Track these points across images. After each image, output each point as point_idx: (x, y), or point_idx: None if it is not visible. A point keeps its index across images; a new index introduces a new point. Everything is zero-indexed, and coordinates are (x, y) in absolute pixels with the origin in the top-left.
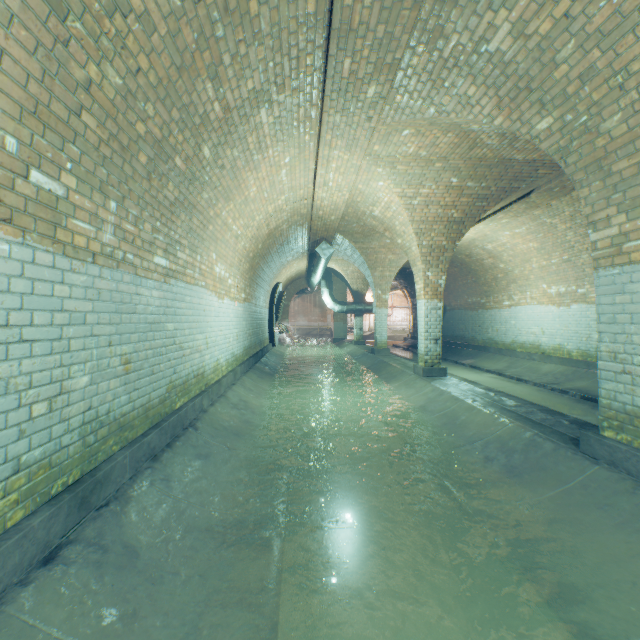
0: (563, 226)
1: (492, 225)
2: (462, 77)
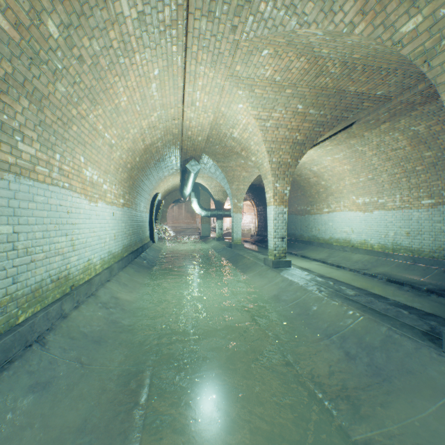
0: (370, 153)
1: (320, 151)
2: None
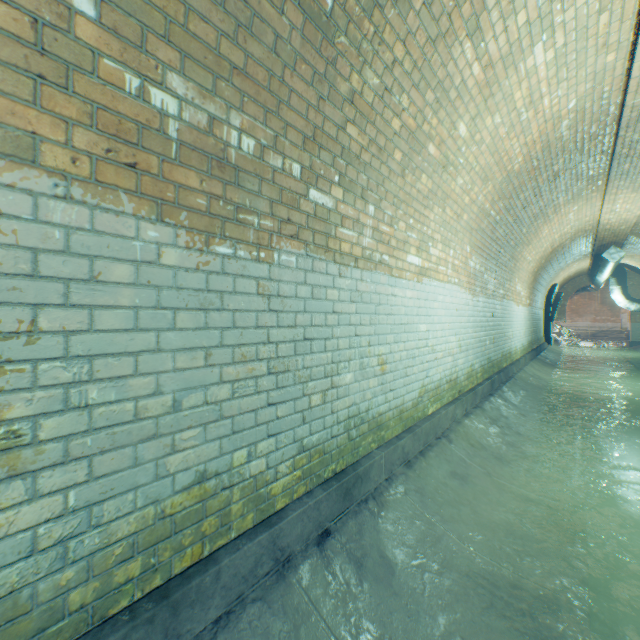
0: None
1: None
2: None
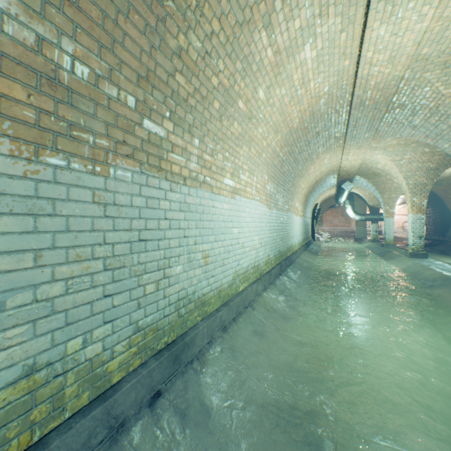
0: None
1: None
2: (407, 129)
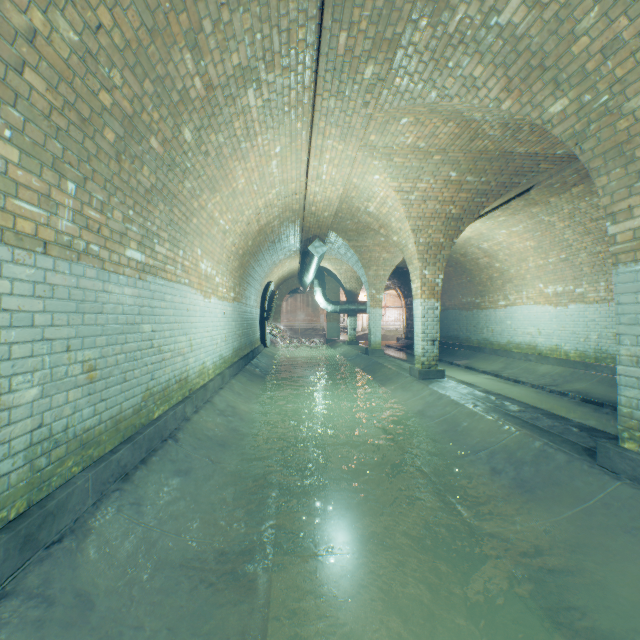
0: (561, 224)
1: (489, 223)
2: (468, 55)
